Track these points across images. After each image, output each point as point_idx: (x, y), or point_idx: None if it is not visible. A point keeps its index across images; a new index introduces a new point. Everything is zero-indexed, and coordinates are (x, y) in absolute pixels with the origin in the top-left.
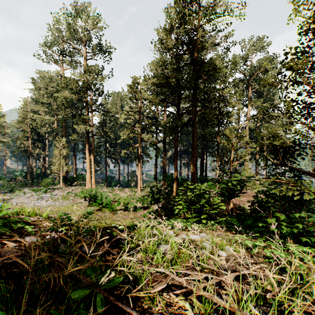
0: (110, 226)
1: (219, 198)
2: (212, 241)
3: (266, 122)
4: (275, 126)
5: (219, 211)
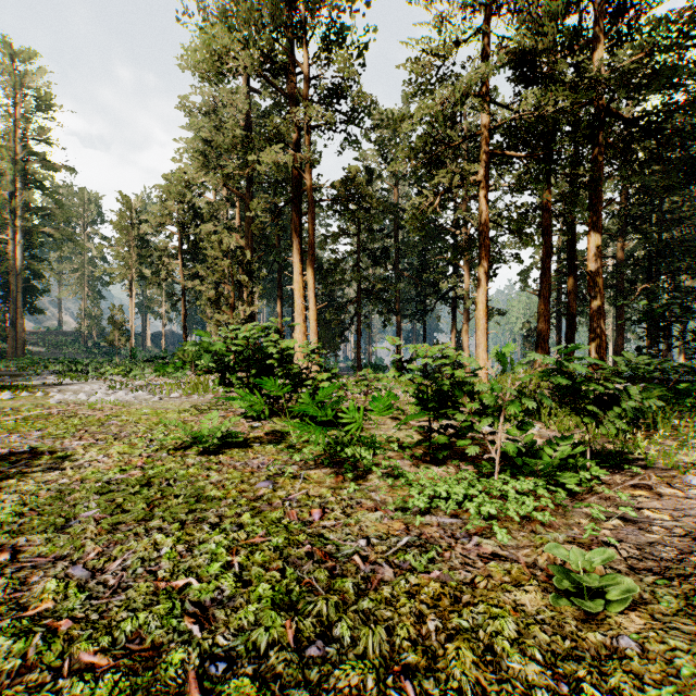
0: None
1: None
2: None
3: None
4: None
5: None
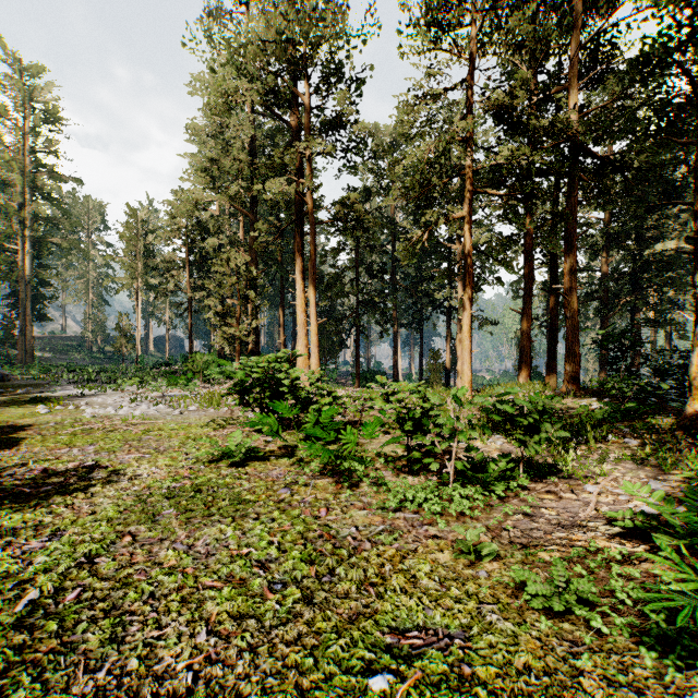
0: None
1: None
2: None
3: None
4: None
5: None
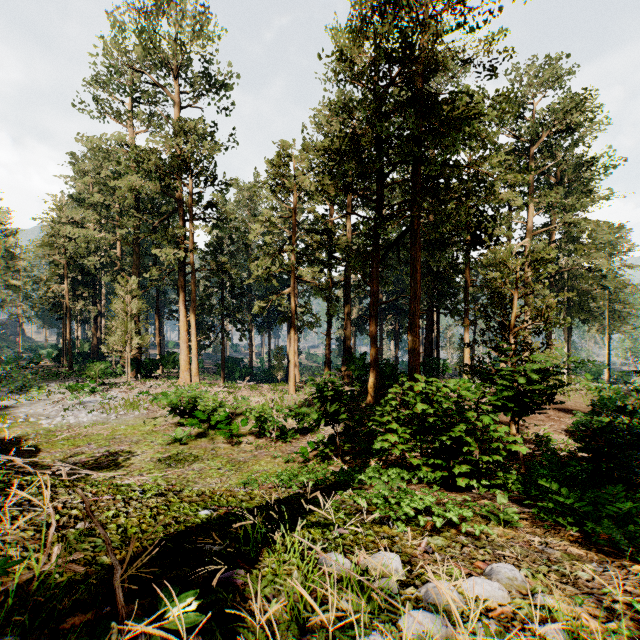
0: (189, 523)
1: (497, 418)
2: (579, 639)
3: (568, 241)
4: (590, 250)
5: (505, 456)
